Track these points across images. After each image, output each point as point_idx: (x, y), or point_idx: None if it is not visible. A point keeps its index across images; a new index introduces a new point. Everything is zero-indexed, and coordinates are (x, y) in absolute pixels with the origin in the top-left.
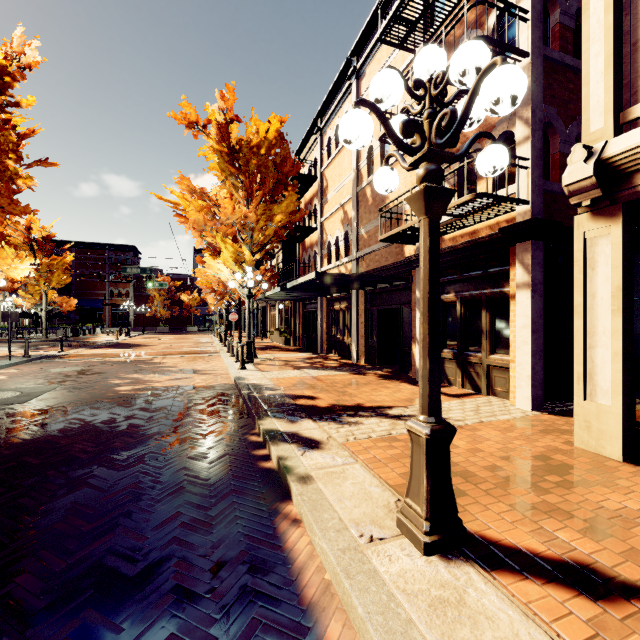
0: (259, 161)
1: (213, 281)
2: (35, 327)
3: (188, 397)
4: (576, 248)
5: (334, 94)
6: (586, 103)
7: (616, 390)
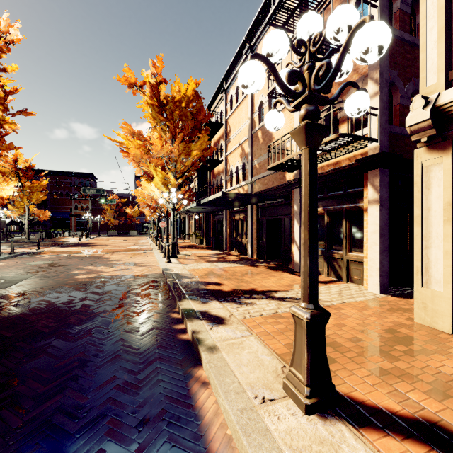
0: (181, 112)
1: (147, 198)
2: (20, 231)
3: (128, 283)
4: (415, 173)
5: (235, 64)
6: (423, 65)
7: (446, 280)
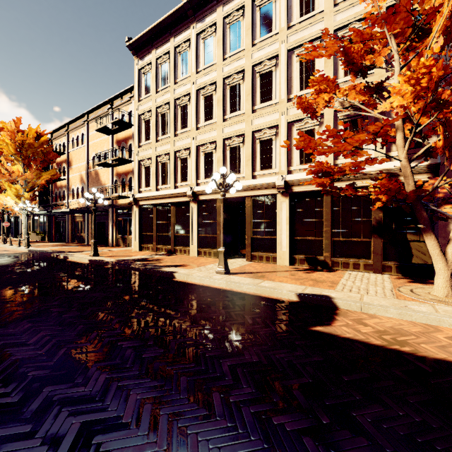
0: (34, 150)
1: None
2: None
3: (12, 255)
4: (134, 212)
5: (76, 120)
6: (135, 185)
7: (138, 238)
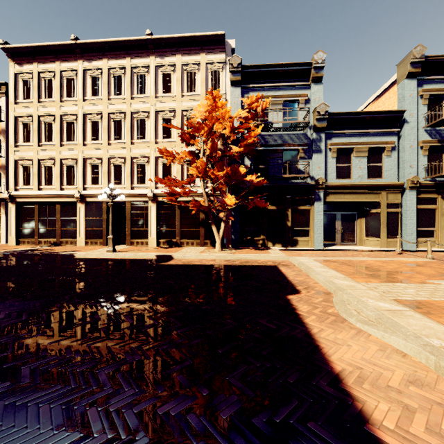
0: None
1: None
2: None
3: None
4: (9, 208)
5: None
6: (10, 182)
7: (14, 234)
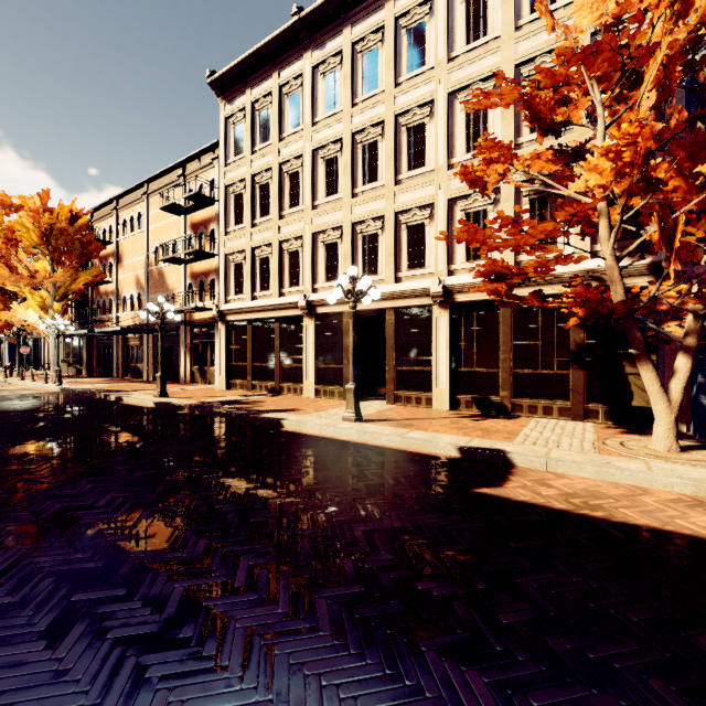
0: (67, 239)
1: (17, 322)
2: None
3: (38, 395)
4: (219, 332)
5: (130, 193)
6: (220, 291)
7: (225, 371)
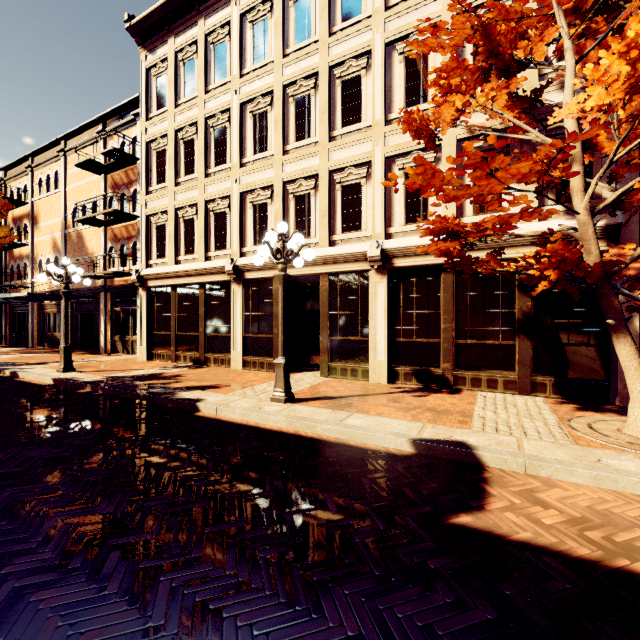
0: None
1: None
2: None
3: None
4: (139, 298)
5: (46, 150)
6: (141, 254)
7: (146, 341)
